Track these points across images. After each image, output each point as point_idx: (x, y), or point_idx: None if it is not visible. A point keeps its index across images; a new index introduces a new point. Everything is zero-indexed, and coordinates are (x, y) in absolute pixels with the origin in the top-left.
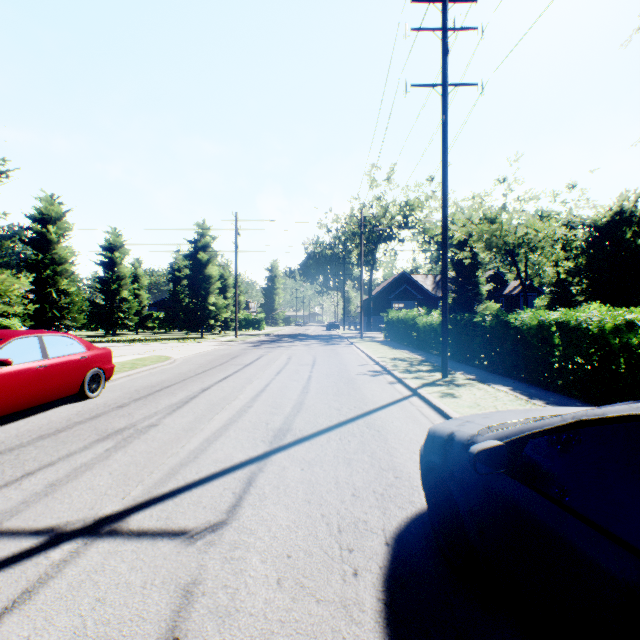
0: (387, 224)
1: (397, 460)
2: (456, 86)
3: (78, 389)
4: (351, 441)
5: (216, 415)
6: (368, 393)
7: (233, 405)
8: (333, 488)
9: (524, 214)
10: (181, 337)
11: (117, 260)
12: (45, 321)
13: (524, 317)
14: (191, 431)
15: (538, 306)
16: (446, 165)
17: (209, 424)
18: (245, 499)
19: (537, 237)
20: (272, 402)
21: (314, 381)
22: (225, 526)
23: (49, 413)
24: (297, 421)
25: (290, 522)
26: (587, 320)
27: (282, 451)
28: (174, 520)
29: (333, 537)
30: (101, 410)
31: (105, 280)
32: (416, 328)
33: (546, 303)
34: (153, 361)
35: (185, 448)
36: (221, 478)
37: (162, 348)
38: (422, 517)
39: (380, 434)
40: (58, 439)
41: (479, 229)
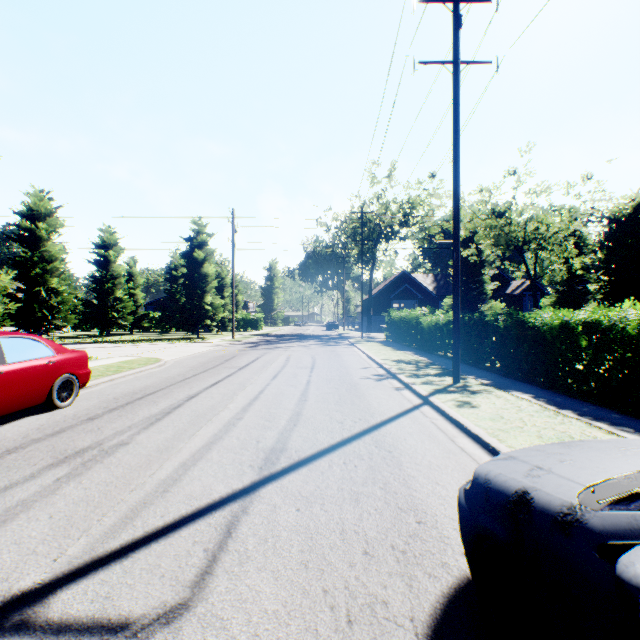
0: (388, 222)
1: (417, 495)
2: (469, 63)
3: (44, 398)
4: (358, 466)
5: (199, 430)
6: (374, 401)
7: (221, 417)
8: (338, 541)
9: (536, 208)
10: (177, 337)
11: (111, 258)
12: (34, 321)
13: (543, 316)
14: (166, 452)
15: (544, 305)
16: (458, 150)
17: (189, 442)
18: (219, 561)
19: (548, 232)
20: (265, 413)
21: (313, 387)
22: (186, 613)
23: (6, 427)
24: (293, 438)
25: (279, 605)
26: (624, 320)
27: (273, 481)
28: (115, 601)
29: (341, 635)
30: (68, 423)
31: (99, 279)
32: (420, 328)
33: (552, 302)
34: (141, 364)
35: (154, 477)
36: (192, 524)
37: (154, 349)
38: (464, 594)
39: (392, 456)
40: (3, 464)
41: (487, 224)
